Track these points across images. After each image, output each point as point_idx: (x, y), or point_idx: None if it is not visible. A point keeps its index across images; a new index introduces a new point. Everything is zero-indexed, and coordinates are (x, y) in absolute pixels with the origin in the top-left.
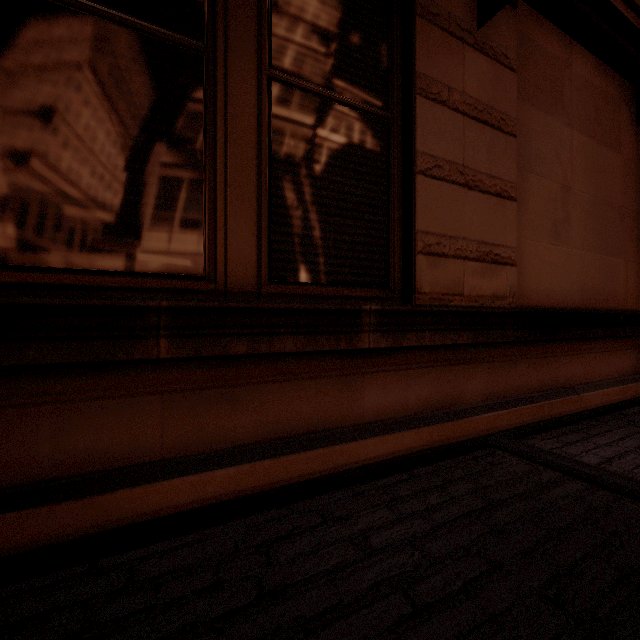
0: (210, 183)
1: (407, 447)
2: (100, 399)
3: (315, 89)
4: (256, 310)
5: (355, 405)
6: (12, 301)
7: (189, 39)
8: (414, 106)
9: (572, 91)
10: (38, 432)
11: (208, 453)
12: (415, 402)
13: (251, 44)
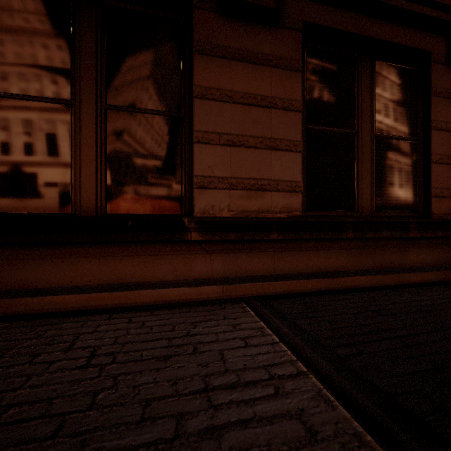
0: (357, 178)
1: (427, 279)
2: (333, 250)
3: (389, 136)
4: (375, 222)
5: (405, 259)
6: (318, 220)
7: (351, 131)
8: (430, 135)
9: None
10: (320, 258)
11: (359, 271)
12: (430, 261)
13: (369, 126)
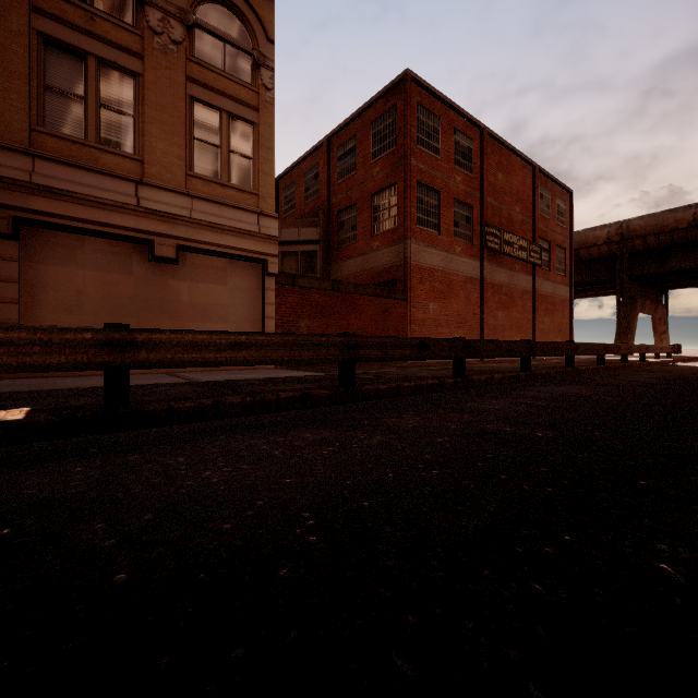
0: None
1: None
2: None
3: None
4: None
5: None
6: None
7: None
8: None
9: (85, 256)
10: None
11: None
12: None
13: None
